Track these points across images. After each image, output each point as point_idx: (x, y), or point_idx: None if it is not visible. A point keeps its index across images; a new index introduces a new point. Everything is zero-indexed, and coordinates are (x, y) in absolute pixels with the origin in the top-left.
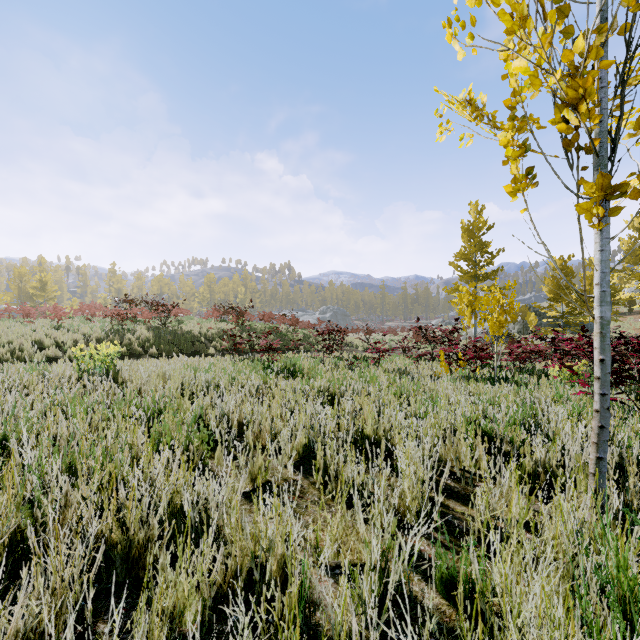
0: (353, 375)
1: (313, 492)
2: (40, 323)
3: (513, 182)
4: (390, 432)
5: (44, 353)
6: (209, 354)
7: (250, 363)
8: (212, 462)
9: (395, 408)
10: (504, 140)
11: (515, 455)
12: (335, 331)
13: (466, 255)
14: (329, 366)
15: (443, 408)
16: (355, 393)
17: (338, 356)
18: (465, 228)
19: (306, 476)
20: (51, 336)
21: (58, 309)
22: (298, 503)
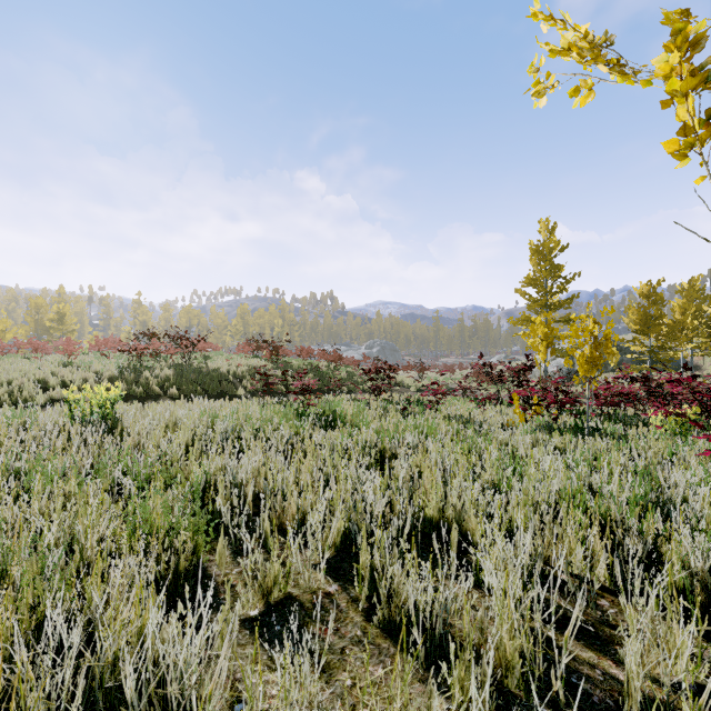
0: (406, 424)
1: (354, 618)
2: (49, 359)
3: (681, 133)
4: (463, 513)
5: (48, 394)
6: (238, 395)
7: (282, 408)
8: (212, 559)
9: (466, 476)
10: (664, 67)
11: (665, 567)
12: (384, 369)
13: (535, 280)
14: (377, 412)
15: (533, 477)
16: (411, 451)
17: (387, 398)
18: (534, 249)
19: (344, 586)
20: (57, 374)
21: (71, 343)
22: (331, 642)
